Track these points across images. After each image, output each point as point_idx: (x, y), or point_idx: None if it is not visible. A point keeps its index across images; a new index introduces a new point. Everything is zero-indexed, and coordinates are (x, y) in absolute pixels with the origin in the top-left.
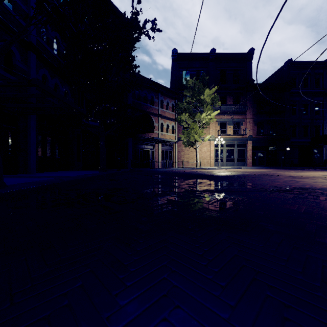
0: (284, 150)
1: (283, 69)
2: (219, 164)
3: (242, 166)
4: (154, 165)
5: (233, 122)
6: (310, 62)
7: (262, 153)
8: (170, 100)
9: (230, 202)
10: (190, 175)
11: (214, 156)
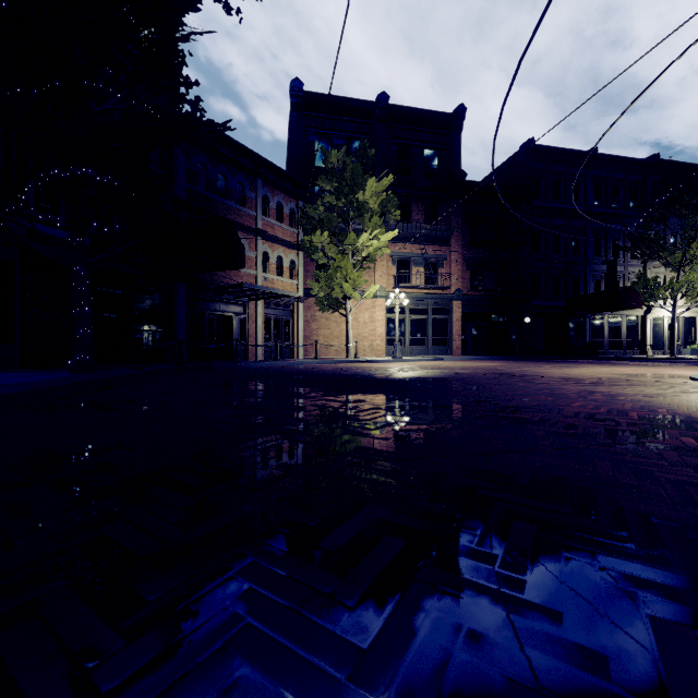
0: (520, 323)
1: (517, 159)
2: (397, 351)
3: (442, 355)
4: (246, 354)
5: (425, 261)
6: (566, 151)
7: (480, 328)
8: (286, 200)
9: (581, 546)
10: (338, 380)
11: (385, 332)
